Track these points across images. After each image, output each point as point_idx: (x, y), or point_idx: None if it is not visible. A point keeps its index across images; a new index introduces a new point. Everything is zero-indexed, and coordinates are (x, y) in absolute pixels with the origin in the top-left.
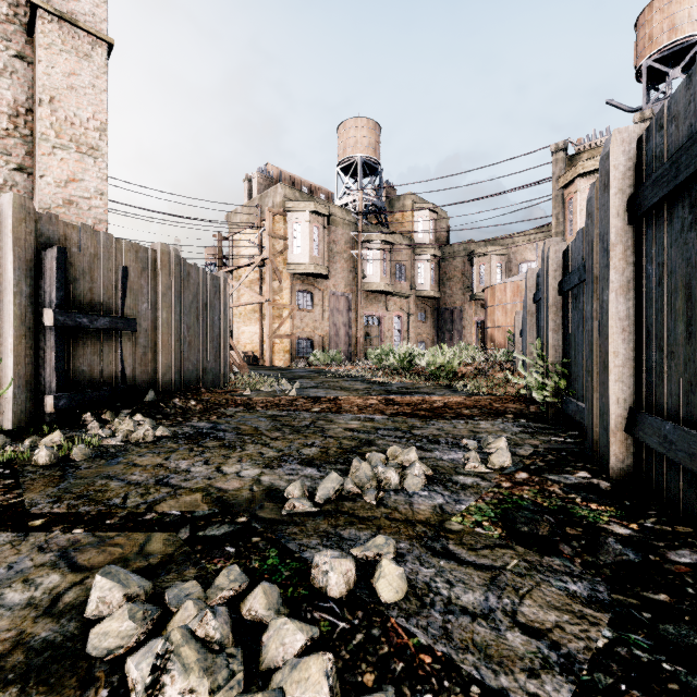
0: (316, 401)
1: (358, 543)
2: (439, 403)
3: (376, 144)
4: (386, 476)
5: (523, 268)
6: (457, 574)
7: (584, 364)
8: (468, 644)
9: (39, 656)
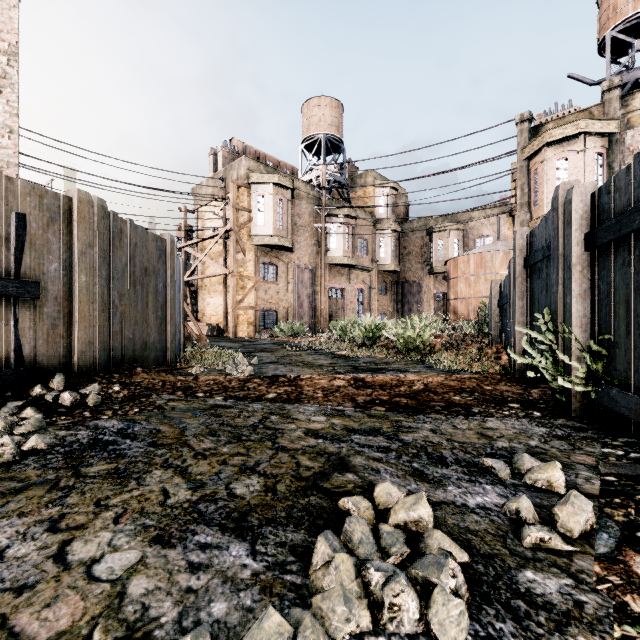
0: (273, 382)
1: None
2: (418, 385)
3: (339, 122)
4: (389, 602)
5: (479, 243)
6: None
7: None
8: None
9: None
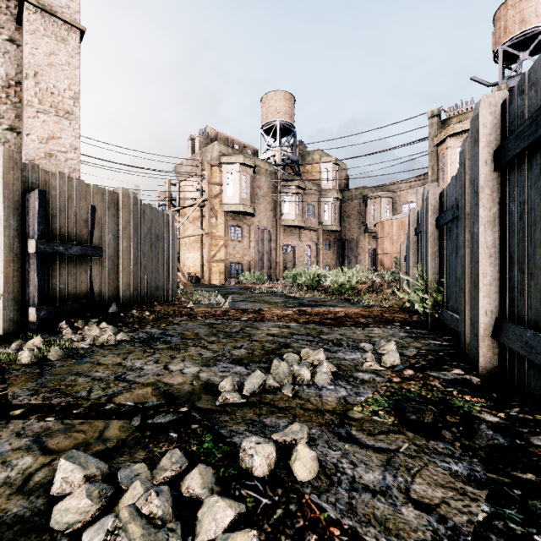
0: (244, 312)
1: (278, 430)
2: (341, 313)
3: (291, 111)
4: (300, 373)
5: (405, 208)
6: (359, 456)
7: (457, 283)
8: (370, 518)
9: (10, 529)
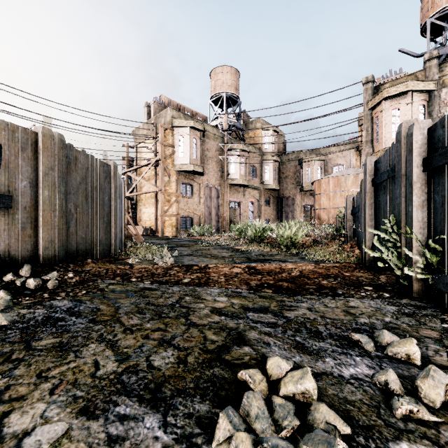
0: (188, 270)
1: None
2: (295, 272)
3: (236, 84)
4: None
5: (335, 169)
6: None
7: None
8: None
9: None
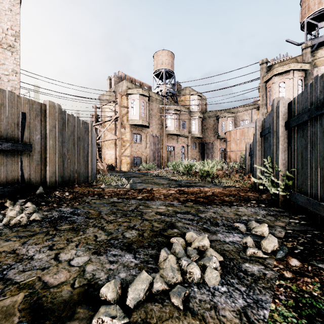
0: (140, 191)
1: None
2: (209, 192)
3: (172, 63)
4: (189, 271)
5: (242, 123)
6: None
7: (313, 172)
8: None
9: None
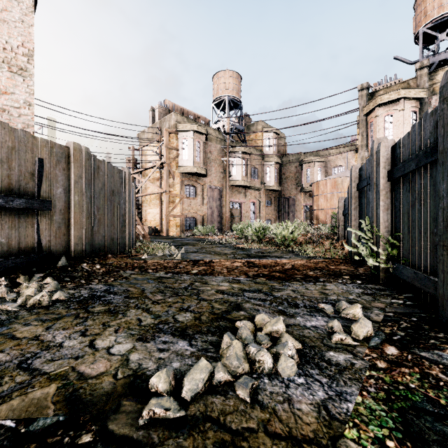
0: (195, 264)
1: None
2: (288, 265)
3: (238, 88)
4: (258, 359)
5: (335, 171)
6: None
7: (422, 237)
8: None
9: None
